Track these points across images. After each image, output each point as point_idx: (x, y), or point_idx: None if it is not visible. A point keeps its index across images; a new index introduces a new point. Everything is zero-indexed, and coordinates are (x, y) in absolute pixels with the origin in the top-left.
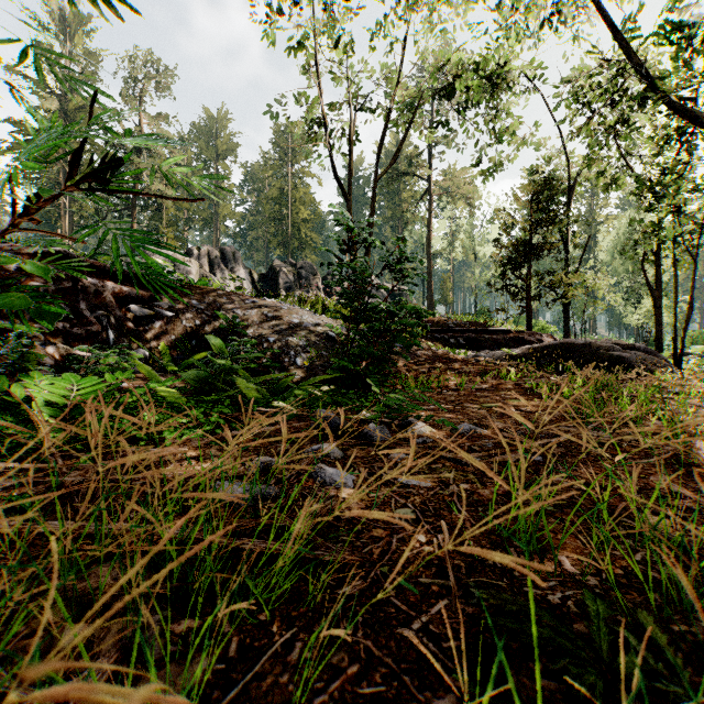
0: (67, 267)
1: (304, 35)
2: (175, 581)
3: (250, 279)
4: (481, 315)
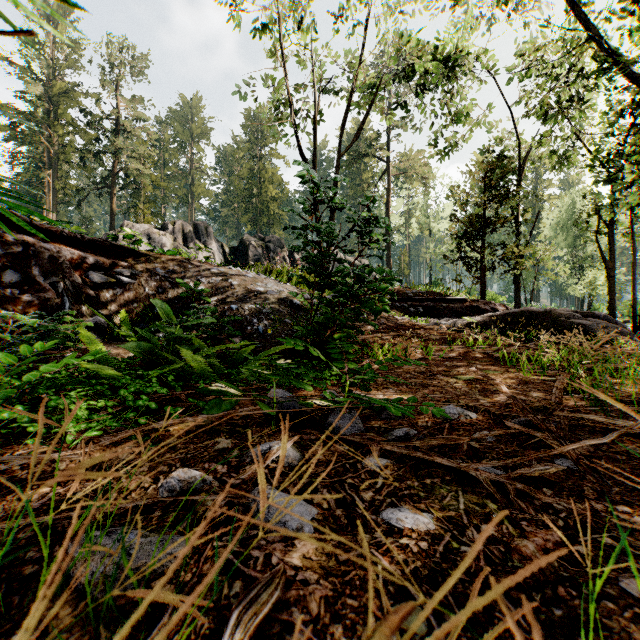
0: None
1: (271, 21)
2: None
3: (221, 252)
4: (435, 286)
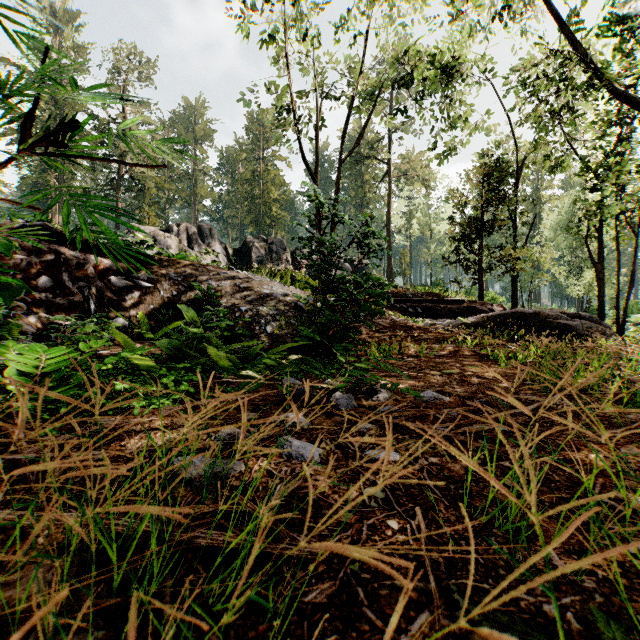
0: (23, 235)
1: (274, 29)
2: (115, 590)
3: (225, 254)
4: (436, 286)
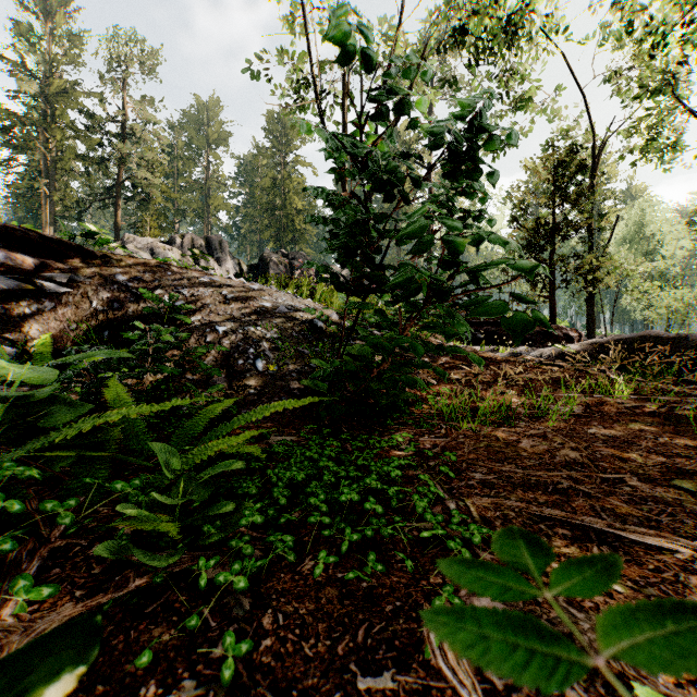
0: None
1: None
2: None
3: (238, 271)
4: None
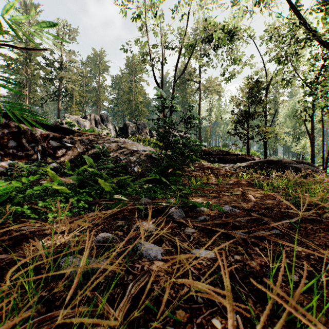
0: None
1: (140, 12)
2: None
3: (114, 130)
4: (224, 147)
